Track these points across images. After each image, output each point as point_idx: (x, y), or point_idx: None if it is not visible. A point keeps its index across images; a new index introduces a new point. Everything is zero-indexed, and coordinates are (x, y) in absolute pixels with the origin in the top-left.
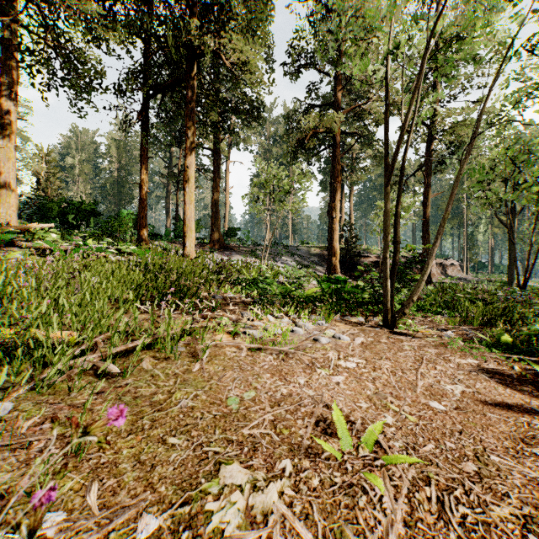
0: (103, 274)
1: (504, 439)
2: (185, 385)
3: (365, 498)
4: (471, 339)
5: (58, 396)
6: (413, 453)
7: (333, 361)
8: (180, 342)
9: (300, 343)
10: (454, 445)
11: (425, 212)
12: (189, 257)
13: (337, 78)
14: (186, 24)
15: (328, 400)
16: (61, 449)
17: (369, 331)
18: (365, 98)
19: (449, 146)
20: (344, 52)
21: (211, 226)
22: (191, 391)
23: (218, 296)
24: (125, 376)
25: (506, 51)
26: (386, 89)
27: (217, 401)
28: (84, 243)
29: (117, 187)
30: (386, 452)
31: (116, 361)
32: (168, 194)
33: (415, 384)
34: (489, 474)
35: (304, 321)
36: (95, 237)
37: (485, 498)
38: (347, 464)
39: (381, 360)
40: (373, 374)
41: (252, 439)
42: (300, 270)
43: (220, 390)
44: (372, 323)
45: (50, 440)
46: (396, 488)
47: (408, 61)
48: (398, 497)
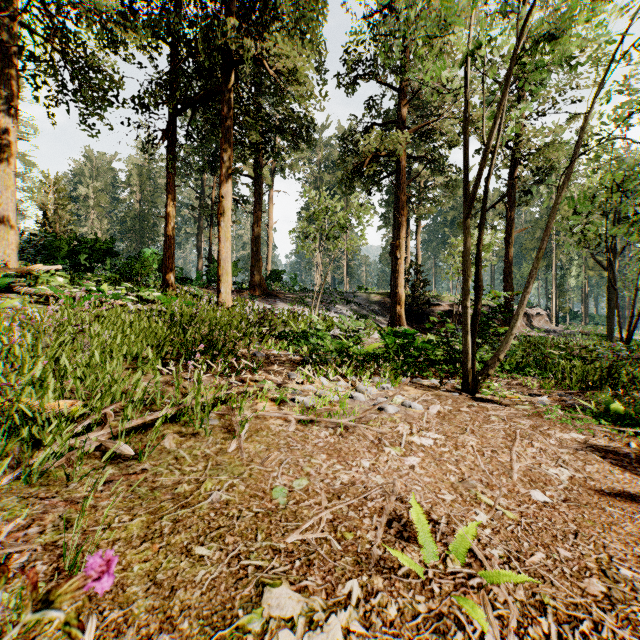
0: (118, 326)
1: (633, 543)
2: (218, 470)
3: (461, 635)
4: (570, 407)
5: (52, 487)
6: (517, 566)
7: (404, 437)
8: (212, 412)
9: (362, 413)
10: (570, 553)
11: (508, 252)
12: (224, 305)
13: (402, 91)
14: (221, 26)
15: (401, 490)
16: (51, 564)
17: (445, 397)
18: (436, 115)
19: (536, 173)
20: (414, 55)
21: (251, 268)
22: (226, 479)
23: (260, 354)
24: (140, 459)
25: (614, 53)
26: (467, 99)
27: (259, 492)
28: (98, 289)
29: (139, 222)
30: (482, 565)
31: (131, 439)
32: (199, 230)
33: (510, 467)
34: (622, 596)
35: (365, 384)
36: (112, 282)
37: (622, 634)
38: (433, 583)
39: (463, 434)
40: (455, 454)
41: (305, 547)
42: (358, 322)
43: (262, 477)
44: (448, 387)
45: (36, 551)
46: (501, 620)
47: (492, 66)
48: (506, 633)
